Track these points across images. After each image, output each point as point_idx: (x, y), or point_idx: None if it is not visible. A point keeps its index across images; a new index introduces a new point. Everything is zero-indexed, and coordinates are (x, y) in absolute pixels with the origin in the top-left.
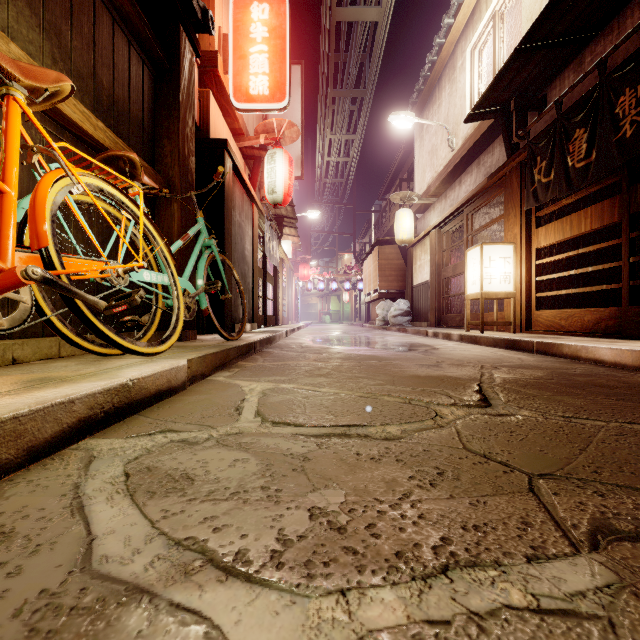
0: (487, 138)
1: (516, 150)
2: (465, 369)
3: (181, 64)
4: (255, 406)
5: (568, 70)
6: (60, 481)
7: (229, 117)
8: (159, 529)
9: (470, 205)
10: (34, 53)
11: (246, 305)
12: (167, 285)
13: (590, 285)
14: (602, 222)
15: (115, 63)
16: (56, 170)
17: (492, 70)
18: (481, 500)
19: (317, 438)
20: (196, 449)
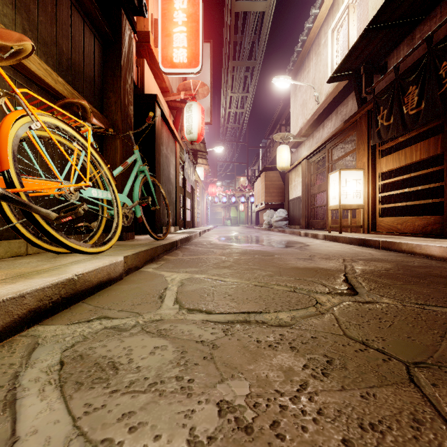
0: (343, 94)
1: (364, 102)
2: (332, 262)
3: (122, 38)
4: (174, 294)
5: (403, 44)
6: (3, 370)
7: (159, 79)
8: (79, 428)
9: (331, 142)
10: (8, 24)
11: (171, 213)
12: (111, 199)
13: (418, 199)
14: (428, 154)
15: (72, 35)
16: (19, 110)
17: (346, 46)
18: (370, 392)
19: (223, 325)
20: (124, 336)
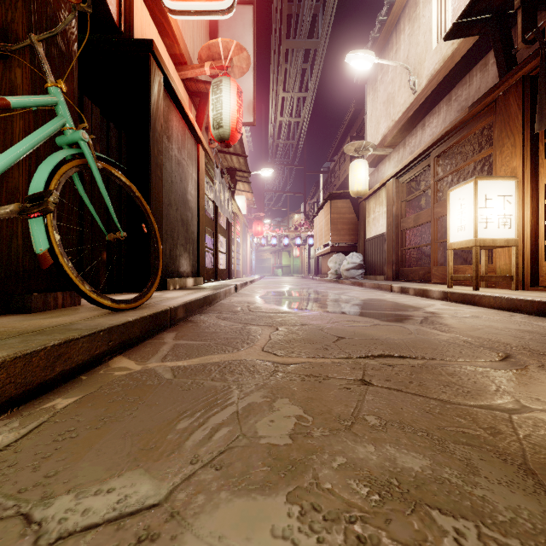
0: (461, 69)
1: (513, 66)
2: None
3: None
4: None
5: None
6: None
7: (167, 37)
8: None
9: (440, 146)
10: None
11: (189, 257)
12: None
13: None
14: None
15: None
16: None
17: None
18: None
19: None
20: None
